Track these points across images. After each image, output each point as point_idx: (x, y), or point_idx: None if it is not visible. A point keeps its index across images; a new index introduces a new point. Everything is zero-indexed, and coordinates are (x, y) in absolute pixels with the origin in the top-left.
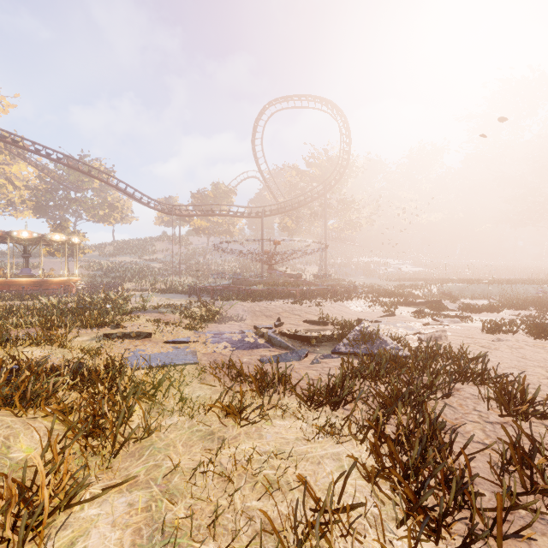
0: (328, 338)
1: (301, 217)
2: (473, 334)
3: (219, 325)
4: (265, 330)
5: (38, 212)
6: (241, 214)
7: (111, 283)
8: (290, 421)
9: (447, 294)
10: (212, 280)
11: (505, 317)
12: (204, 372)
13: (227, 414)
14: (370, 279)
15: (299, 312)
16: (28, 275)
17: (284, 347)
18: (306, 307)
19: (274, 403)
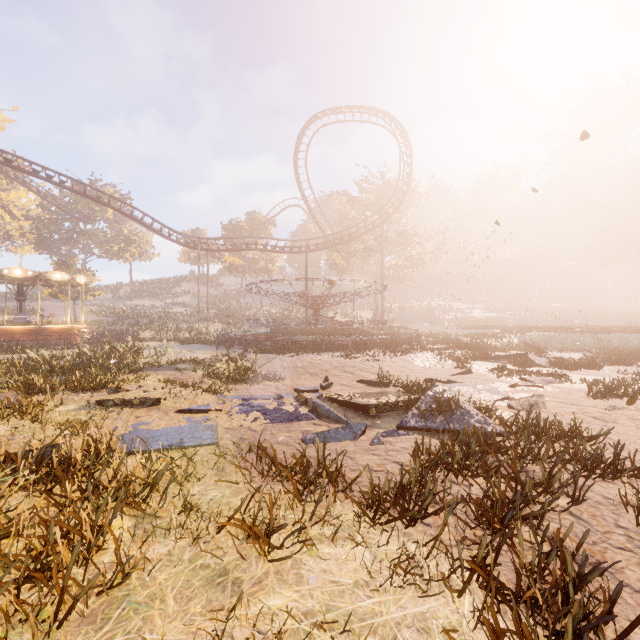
0: (391, 407)
1: (353, 252)
2: (578, 399)
3: (251, 387)
4: (308, 396)
5: (40, 247)
6: (281, 249)
7: (125, 332)
8: (345, 548)
9: (531, 346)
10: (247, 328)
11: (610, 375)
12: (223, 458)
13: (250, 535)
14: (434, 326)
15: (351, 369)
16: (23, 322)
17: (334, 418)
18: (361, 363)
19: (320, 513)
